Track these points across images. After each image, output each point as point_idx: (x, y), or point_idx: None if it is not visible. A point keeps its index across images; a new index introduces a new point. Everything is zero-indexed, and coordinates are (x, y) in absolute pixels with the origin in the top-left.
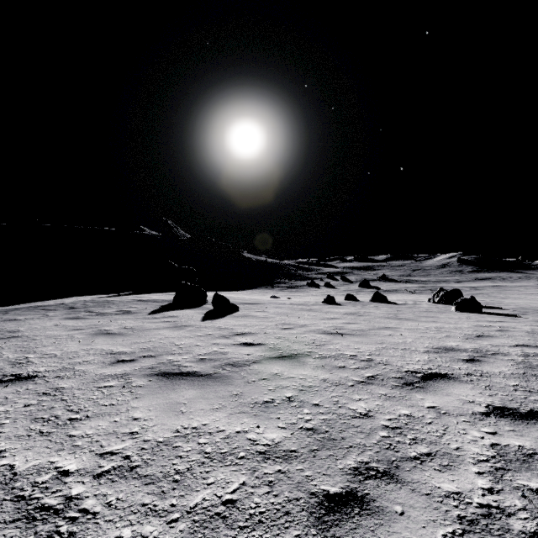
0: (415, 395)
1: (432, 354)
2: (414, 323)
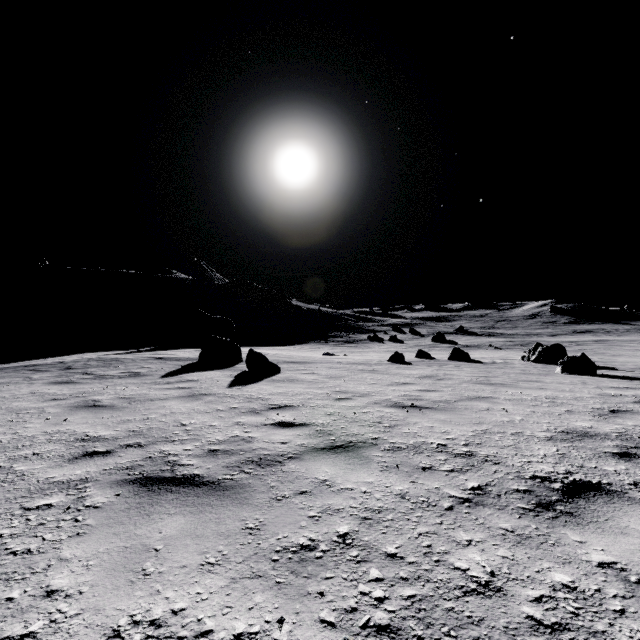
0: (566, 533)
1: (561, 443)
2: (515, 390)
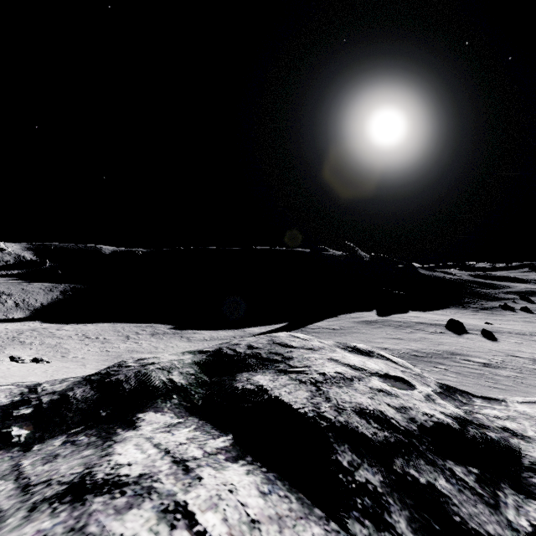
0: None
1: None
2: None
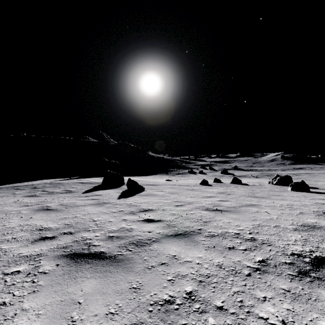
0: (321, 292)
1: (302, 232)
2: (270, 200)
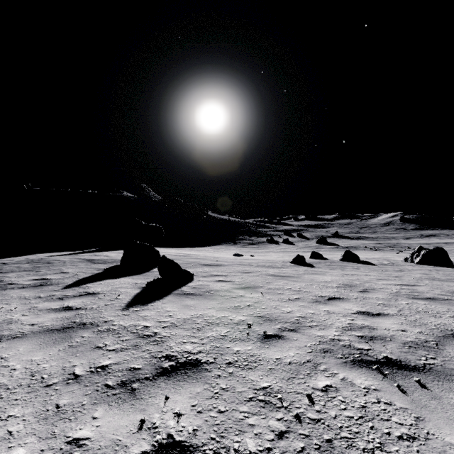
0: None
1: None
2: None
